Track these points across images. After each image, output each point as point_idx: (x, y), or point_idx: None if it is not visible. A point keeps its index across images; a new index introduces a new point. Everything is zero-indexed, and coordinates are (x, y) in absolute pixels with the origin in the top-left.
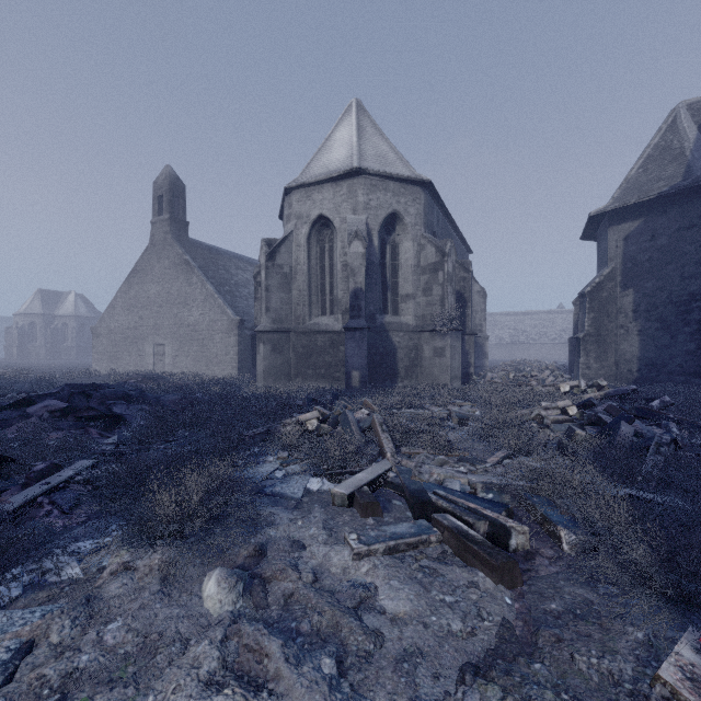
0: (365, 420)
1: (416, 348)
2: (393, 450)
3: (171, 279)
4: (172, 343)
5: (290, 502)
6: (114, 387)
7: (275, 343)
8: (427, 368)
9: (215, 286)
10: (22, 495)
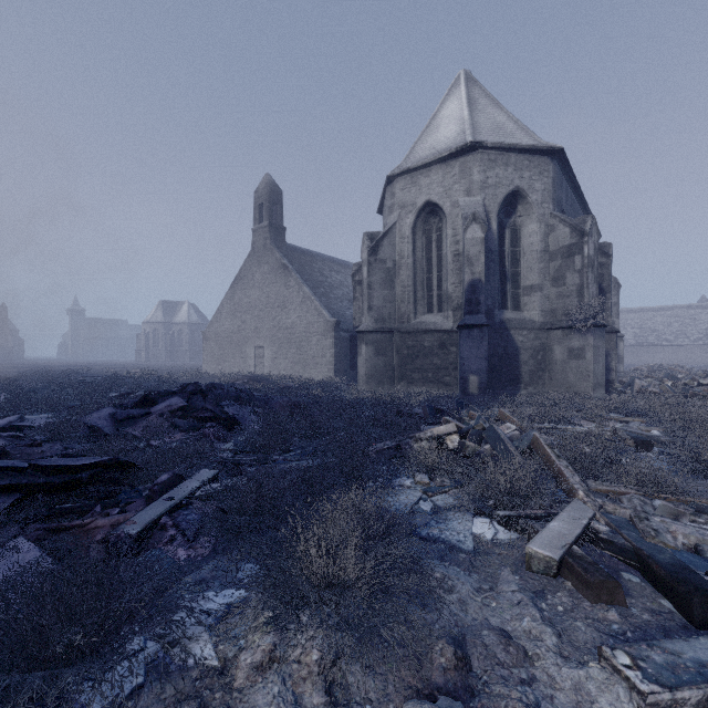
0: (519, 438)
1: (543, 349)
2: (584, 487)
3: (270, 284)
4: (271, 346)
5: (459, 555)
6: (226, 388)
7: (377, 344)
8: (559, 373)
9: (311, 288)
10: (146, 513)
